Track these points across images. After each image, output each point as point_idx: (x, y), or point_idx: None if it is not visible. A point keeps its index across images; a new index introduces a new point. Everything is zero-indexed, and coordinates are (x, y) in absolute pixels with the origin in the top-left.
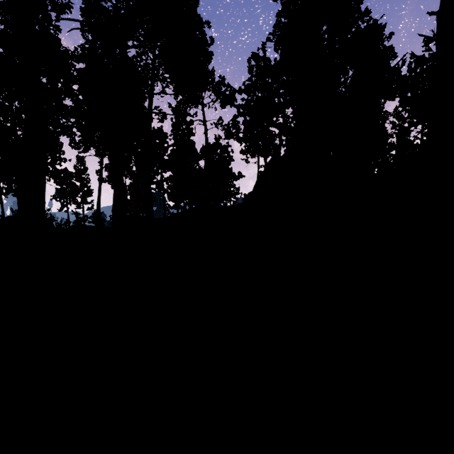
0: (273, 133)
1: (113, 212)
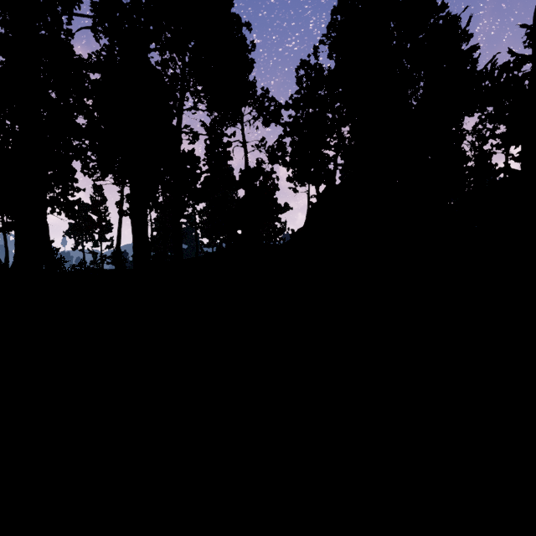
0: (326, 157)
1: None
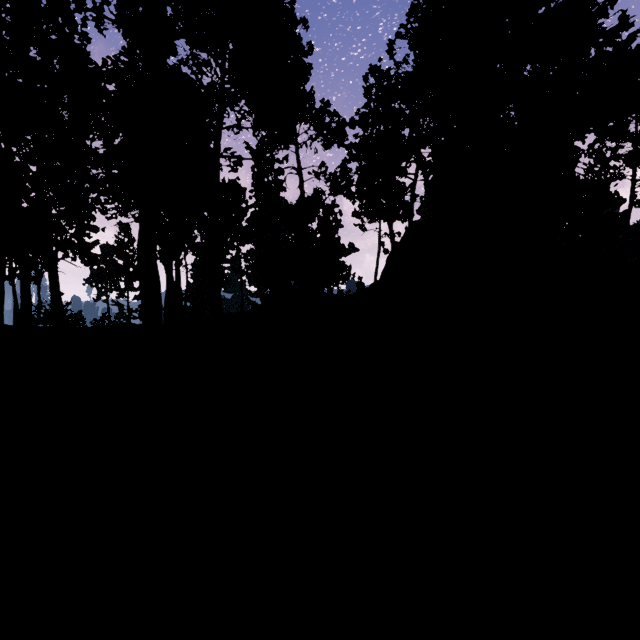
0: (402, 186)
1: (165, 304)
